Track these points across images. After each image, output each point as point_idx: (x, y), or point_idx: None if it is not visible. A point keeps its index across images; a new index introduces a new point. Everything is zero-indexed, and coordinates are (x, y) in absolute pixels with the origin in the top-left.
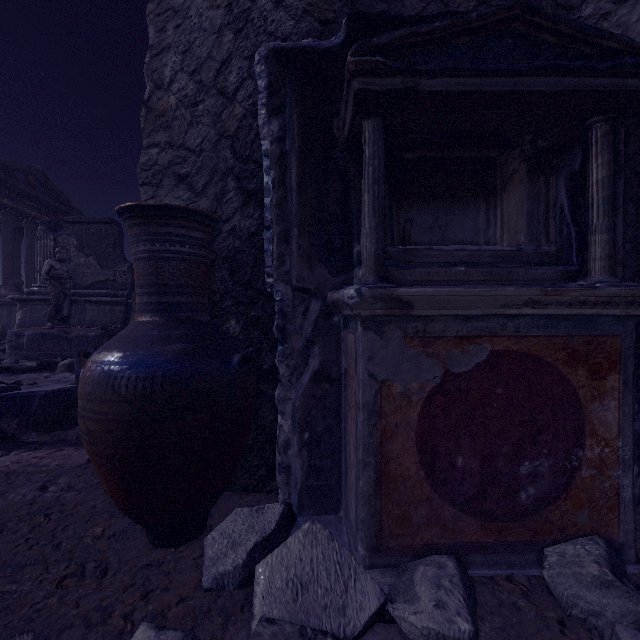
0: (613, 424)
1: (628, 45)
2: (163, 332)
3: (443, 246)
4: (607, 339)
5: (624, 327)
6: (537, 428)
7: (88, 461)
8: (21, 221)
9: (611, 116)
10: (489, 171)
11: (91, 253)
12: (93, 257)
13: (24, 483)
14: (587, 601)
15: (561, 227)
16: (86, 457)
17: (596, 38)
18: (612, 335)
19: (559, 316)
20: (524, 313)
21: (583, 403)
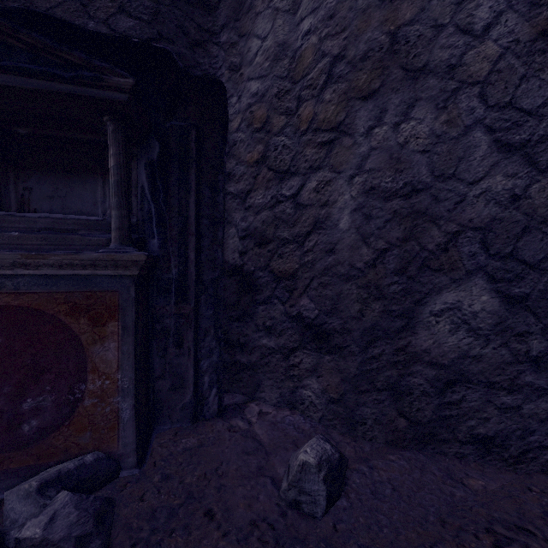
0: (113, 361)
1: (87, 62)
2: None
3: (29, 213)
4: (106, 294)
5: (121, 284)
6: (40, 369)
7: None
8: None
9: (114, 117)
10: (105, 152)
11: None
12: None
13: None
14: (15, 512)
15: (143, 203)
16: None
17: (57, 51)
18: (111, 291)
19: (58, 276)
20: (21, 273)
21: (86, 346)
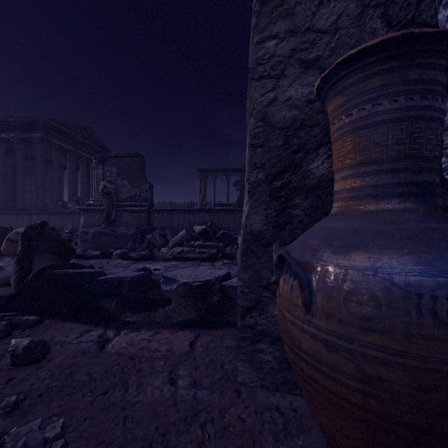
0: None
1: None
2: (445, 224)
3: None
4: None
5: None
6: None
7: (190, 348)
8: (78, 160)
9: None
10: None
11: (125, 177)
12: (126, 180)
13: (151, 372)
14: None
15: None
16: (185, 343)
17: None
18: None
19: None
20: None
21: None
